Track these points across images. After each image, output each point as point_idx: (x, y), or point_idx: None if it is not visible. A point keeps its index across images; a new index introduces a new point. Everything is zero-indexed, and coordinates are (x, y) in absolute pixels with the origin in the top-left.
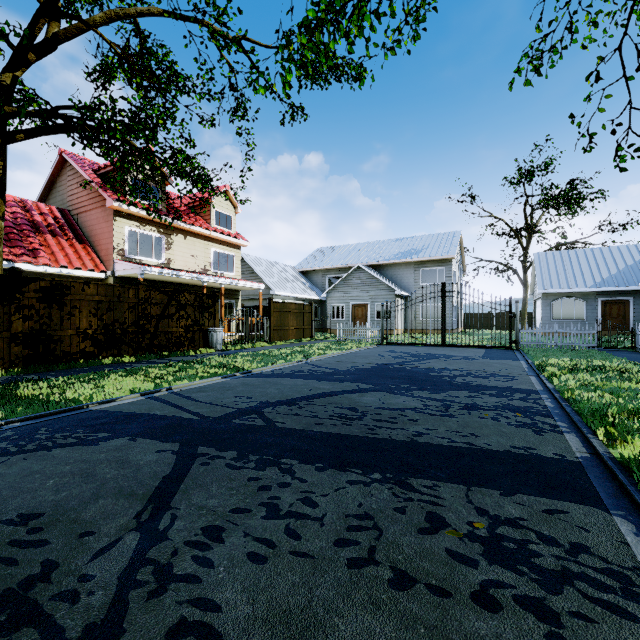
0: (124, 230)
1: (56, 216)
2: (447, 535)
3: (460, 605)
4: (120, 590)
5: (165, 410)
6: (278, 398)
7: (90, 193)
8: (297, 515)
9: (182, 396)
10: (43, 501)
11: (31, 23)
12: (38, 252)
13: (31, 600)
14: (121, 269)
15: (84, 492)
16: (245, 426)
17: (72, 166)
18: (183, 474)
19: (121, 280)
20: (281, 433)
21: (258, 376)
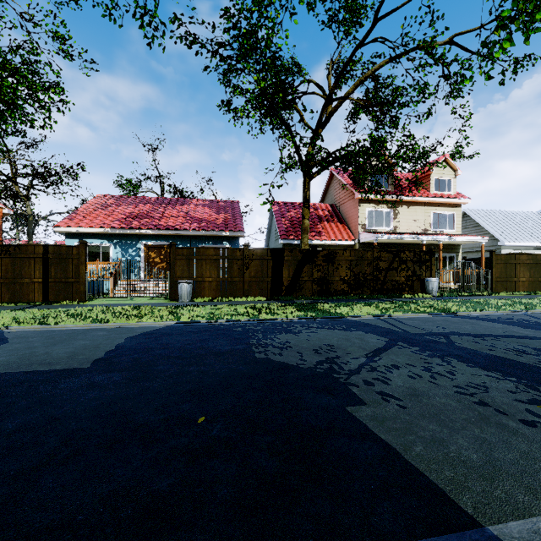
0: (365, 211)
1: (329, 210)
2: (536, 407)
3: (508, 418)
4: (359, 367)
5: (384, 325)
6: (467, 332)
7: (346, 191)
8: (440, 374)
9: (396, 320)
10: (334, 343)
11: (320, 115)
12: (321, 233)
13: (334, 361)
14: (363, 238)
15: (347, 344)
16: (431, 340)
17: (336, 177)
18: (387, 349)
19: (363, 245)
20: (454, 347)
21: (460, 317)
